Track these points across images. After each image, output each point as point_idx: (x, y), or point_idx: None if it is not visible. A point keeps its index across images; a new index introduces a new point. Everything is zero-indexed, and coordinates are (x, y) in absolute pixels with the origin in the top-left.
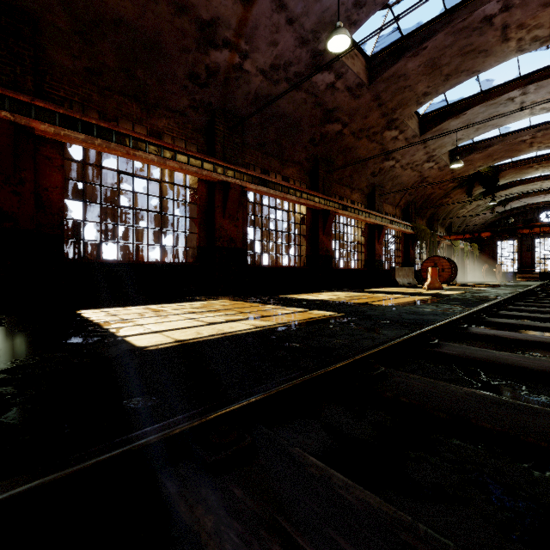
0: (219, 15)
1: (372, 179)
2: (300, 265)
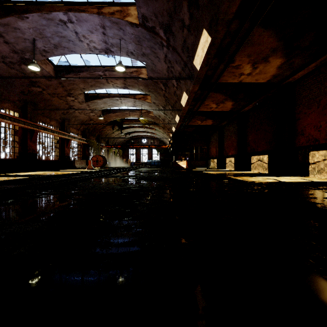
0: None
1: (63, 115)
2: (14, 157)
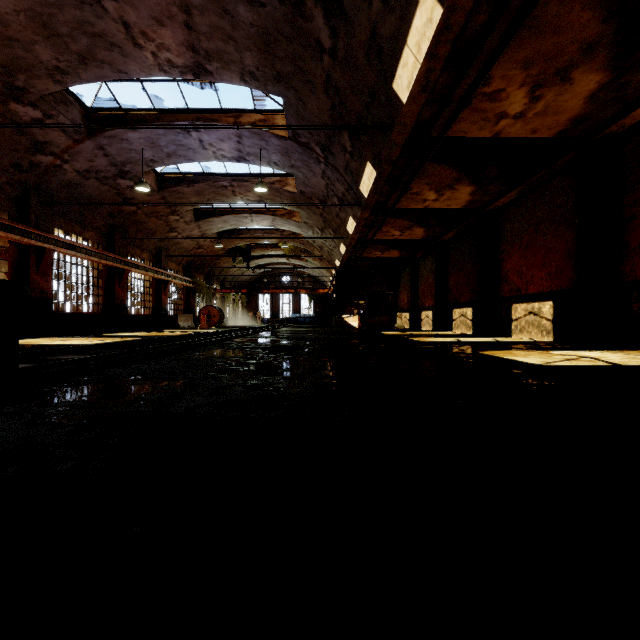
0: (53, 141)
1: (160, 243)
2: (98, 311)
